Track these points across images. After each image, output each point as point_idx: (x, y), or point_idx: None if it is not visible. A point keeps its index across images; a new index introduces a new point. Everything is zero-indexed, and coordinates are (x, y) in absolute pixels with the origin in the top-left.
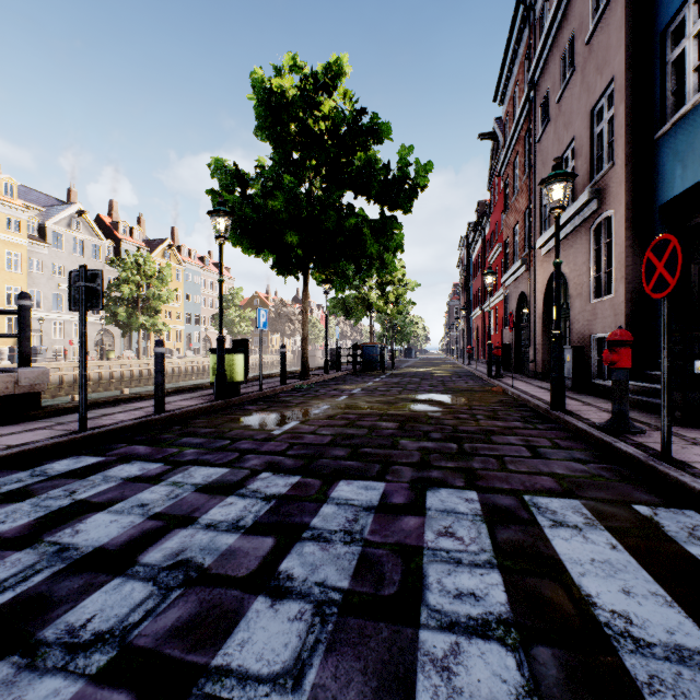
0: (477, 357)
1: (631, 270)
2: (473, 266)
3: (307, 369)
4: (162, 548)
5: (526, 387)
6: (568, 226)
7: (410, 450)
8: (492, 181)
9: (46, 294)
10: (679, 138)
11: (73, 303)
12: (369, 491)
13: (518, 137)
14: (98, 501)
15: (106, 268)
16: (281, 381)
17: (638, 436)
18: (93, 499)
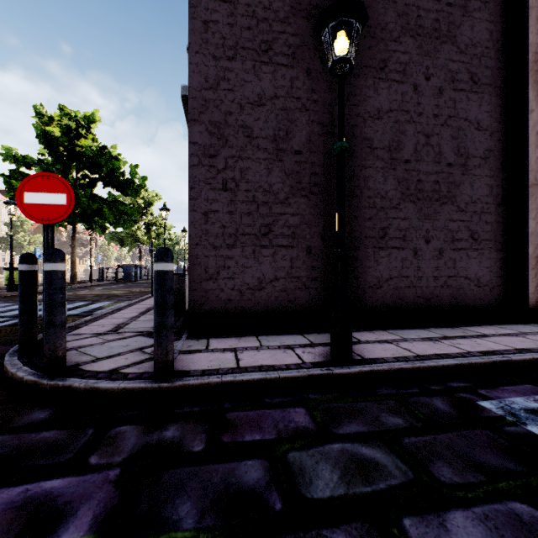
0: None
1: None
2: None
3: (75, 279)
4: None
5: None
6: None
7: (88, 299)
8: None
9: None
10: None
11: None
12: None
13: None
14: None
15: None
16: None
17: None
18: None
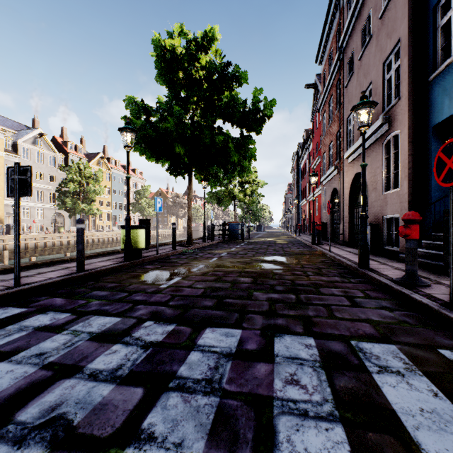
0: (304, 231)
1: (412, 171)
2: (301, 171)
3: (191, 239)
4: (41, 402)
5: (339, 251)
6: (366, 143)
7: (261, 300)
8: (314, 115)
9: None
10: (447, 79)
11: (10, 191)
12: (228, 338)
13: (332, 85)
14: (5, 350)
15: (59, 172)
16: (172, 247)
17: (426, 289)
18: (1, 348)
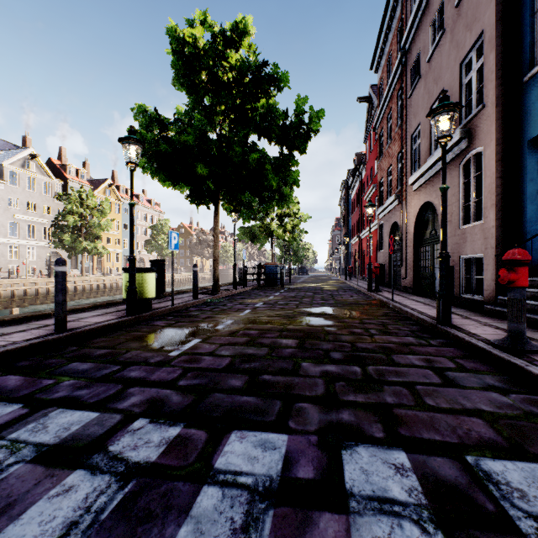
0: (355, 274)
1: (501, 198)
2: (351, 203)
3: (218, 285)
4: None
5: (404, 301)
6: (438, 164)
7: (313, 376)
8: (368, 135)
9: (3, 223)
10: None
11: None
12: (267, 453)
13: (391, 96)
14: None
15: (56, 202)
16: (193, 296)
17: None
18: None
